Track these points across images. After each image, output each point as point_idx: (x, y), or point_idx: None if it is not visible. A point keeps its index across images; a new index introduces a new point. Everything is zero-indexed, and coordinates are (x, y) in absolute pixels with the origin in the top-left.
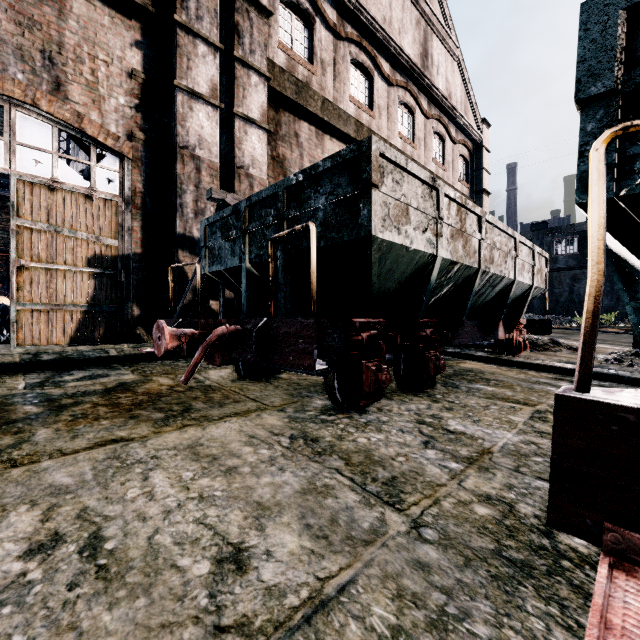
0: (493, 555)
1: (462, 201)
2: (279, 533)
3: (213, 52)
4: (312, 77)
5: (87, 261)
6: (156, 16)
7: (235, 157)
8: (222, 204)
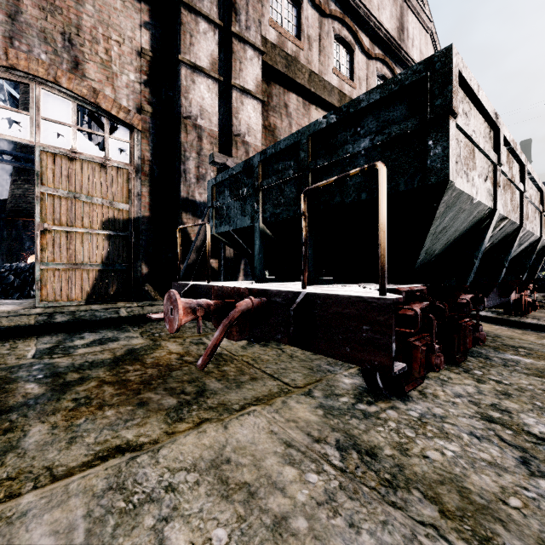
0: None
1: (513, 145)
2: None
3: (213, 29)
4: (300, 52)
5: (102, 224)
6: None
7: (232, 126)
8: (223, 168)
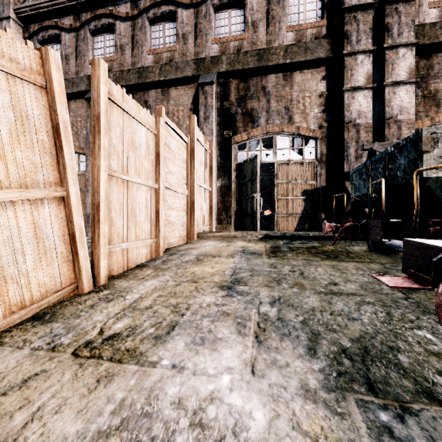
0: (434, 310)
1: None
2: (350, 285)
3: (368, 55)
4: None
5: (301, 193)
6: (333, 57)
7: (385, 113)
8: (370, 151)
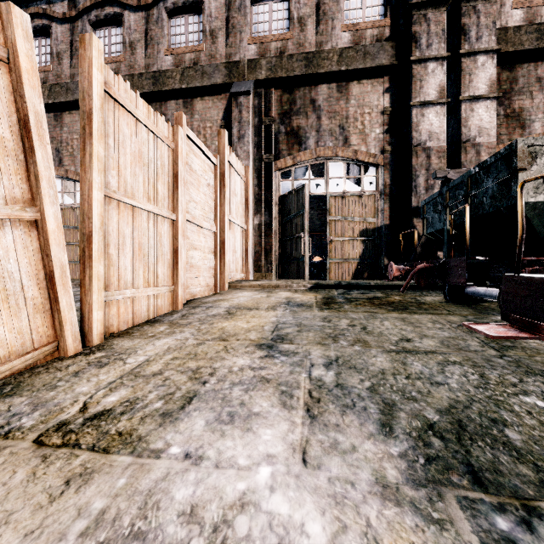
0: (539, 370)
1: None
2: (428, 341)
3: (440, 63)
4: None
5: (359, 233)
6: (398, 65)
7: (461, 135)
8: (444, 180)
